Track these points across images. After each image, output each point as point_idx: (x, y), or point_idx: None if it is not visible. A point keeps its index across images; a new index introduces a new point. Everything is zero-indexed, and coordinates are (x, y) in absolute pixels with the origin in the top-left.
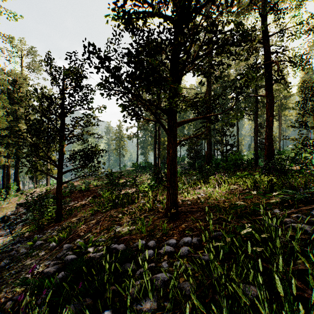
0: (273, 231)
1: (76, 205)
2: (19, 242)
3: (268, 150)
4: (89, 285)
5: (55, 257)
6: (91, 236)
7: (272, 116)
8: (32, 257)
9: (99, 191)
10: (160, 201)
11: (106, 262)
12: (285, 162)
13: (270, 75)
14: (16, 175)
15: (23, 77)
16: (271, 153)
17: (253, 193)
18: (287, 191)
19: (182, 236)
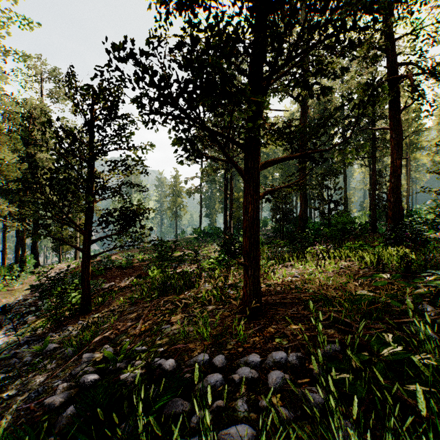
0: (434, 347)
1: (112, 289)
2: (28, 343)
3: (393, 210)
4: (110, 436)
5: (69, 375)
6: (126, 341)
7: (399, 158)
8: (37, 370)
9: (145, 268)
10: (232, 286)
11: (138, 399)
12: (422, 227)
13: (397, 97)
14: (34, 245)
15: (43, 109)
16: (398, 213)
17: (386, 276)
18: (437, 272)
19: (270, 349)
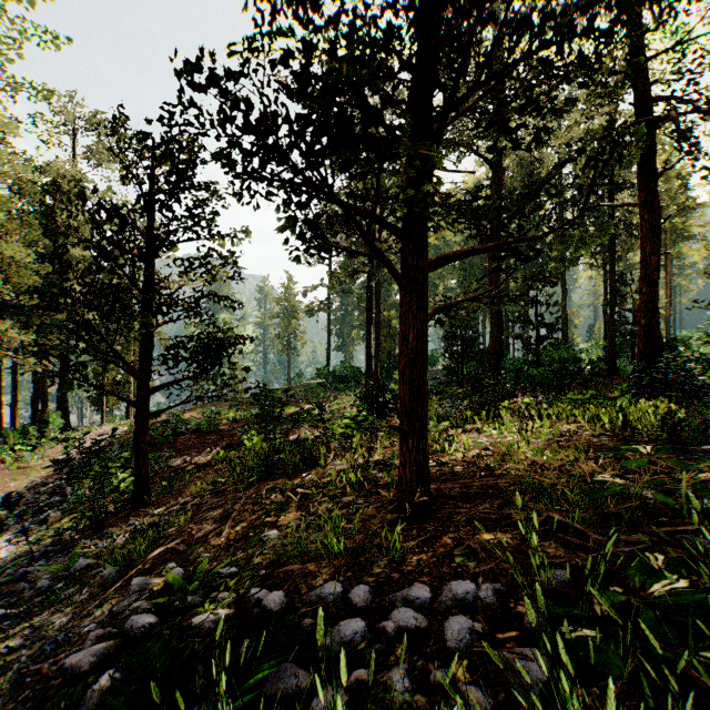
0: None
1: (185, 467)
2: (46, 556)
3: (646, 338)
4: None
5: (109, 613)
6: (203, 557)
7: (656, 254)
8: (58, 604)
9: (239, 434)
10: (381, 464)
11: (219, 668)
12: (694, 367)
13: (652, 153)
14: (62, 395)
15: (76, 177)
16: (653, 344)
17: (644, 450)
18: None
19: (446, 575)
